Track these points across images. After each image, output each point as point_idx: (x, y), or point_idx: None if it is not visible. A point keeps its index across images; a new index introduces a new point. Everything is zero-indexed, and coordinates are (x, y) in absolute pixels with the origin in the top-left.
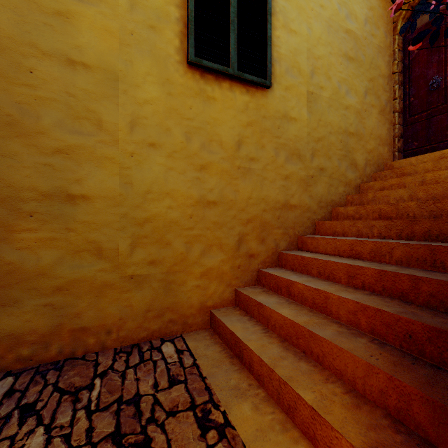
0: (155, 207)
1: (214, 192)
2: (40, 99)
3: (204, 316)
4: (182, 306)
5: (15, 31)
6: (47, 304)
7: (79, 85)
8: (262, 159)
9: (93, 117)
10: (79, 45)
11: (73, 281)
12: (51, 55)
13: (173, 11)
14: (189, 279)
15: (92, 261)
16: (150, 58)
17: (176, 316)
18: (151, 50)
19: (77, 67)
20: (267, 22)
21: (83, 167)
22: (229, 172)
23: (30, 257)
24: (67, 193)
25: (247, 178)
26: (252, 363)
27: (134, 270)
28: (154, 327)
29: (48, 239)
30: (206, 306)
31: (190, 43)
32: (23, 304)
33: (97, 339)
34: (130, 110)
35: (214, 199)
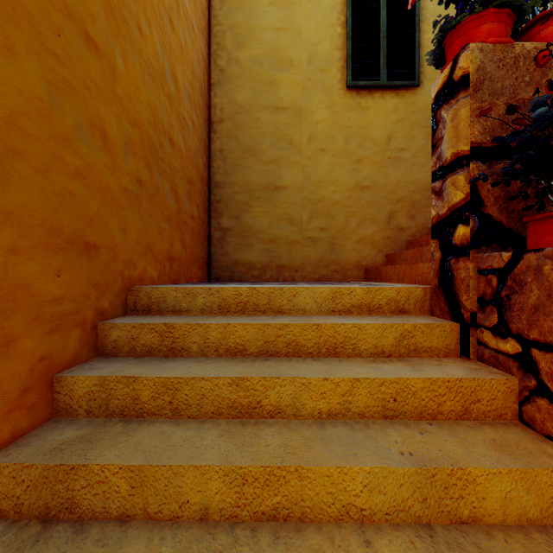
0: (324, 192)
1: (367, 179)
2: (262, 134)
3: (359, 272)
4: (342, 262)
5: (251, 100)
6: (265, 249)
7: (280, 121)
8: (412, 149)
9: (288, 139)
10: (280, 98)
11: (278, 237)
12: (267, 108)
13: (337, 54)
14: (348, 243)
15: (287, 226)
16: (321, 92)
17: (338, 268)
18: (321, 86)
19: (279, 111)
20: (415, 31)
21: (282, 170)
22: (381, 162)
23: (258, 222)
24: (275, 186)
25: (397, 166)
26: (387, 274)
27: (311, 234)
28: (323, 273)
29: (266, 212)
30: (361, 265)
31: (348, 73)
32: (255, 247)
33: (290, 274)
34: (308, 130)
35: (367, 184)
